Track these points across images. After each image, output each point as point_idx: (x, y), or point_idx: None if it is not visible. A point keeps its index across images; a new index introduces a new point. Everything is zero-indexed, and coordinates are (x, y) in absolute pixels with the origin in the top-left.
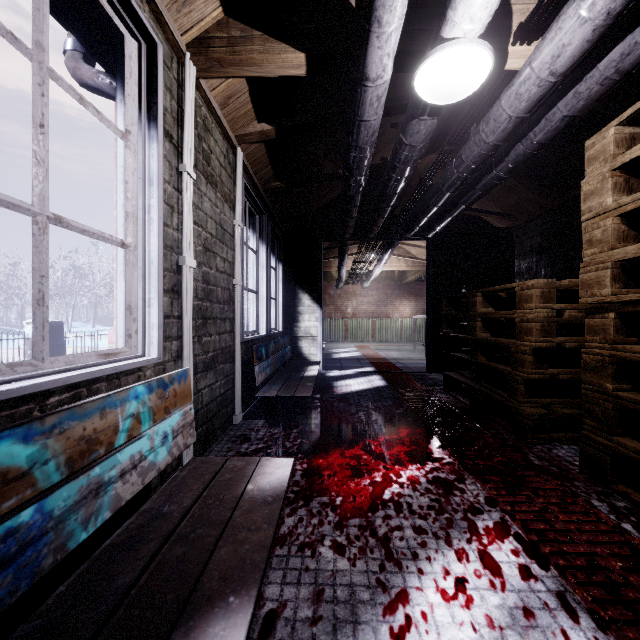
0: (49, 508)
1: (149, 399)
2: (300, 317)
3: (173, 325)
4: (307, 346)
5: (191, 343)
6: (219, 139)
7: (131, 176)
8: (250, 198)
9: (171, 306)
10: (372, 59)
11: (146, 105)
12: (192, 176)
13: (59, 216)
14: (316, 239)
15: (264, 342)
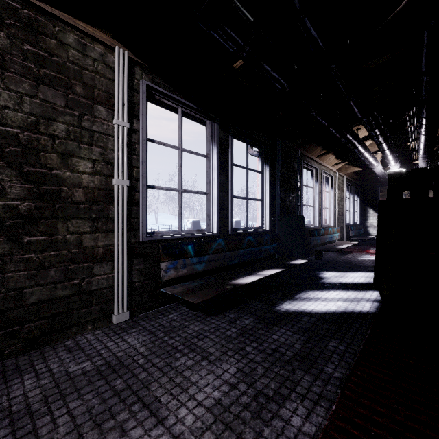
0: (332, 235)
1: (336, 229)
2: (368, 218)
3: (334, 220)
4: (371, 230)
5: (337, 224)
6: (340, 178)
7: (329, 198)
8: (347, 184)
9: (334, 217)
10: (375, 172)
11: (331, 186)
12: (337, 193)
13: (325, 207)
14: (376, 186)
15: (352, 226)
